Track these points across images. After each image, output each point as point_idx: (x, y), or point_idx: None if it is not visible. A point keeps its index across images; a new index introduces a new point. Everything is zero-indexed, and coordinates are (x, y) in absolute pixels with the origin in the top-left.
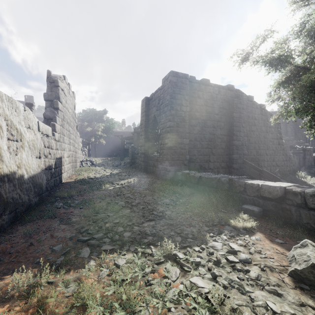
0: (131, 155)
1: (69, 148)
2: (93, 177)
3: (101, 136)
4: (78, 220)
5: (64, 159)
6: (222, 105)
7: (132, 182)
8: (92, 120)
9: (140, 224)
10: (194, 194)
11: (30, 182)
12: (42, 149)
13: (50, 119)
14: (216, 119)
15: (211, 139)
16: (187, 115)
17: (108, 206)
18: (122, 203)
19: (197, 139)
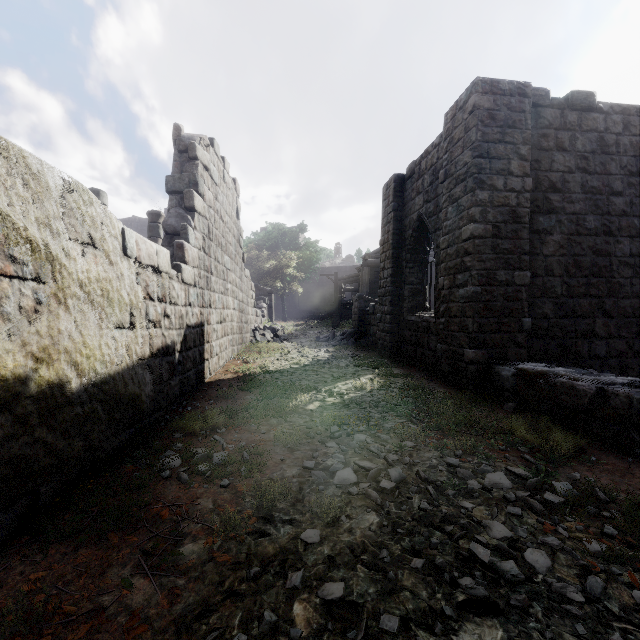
0: (357, 316)
1: (223, 303)
2: (273, 369)
3: (294, 278)
4: (202, 556)
5: (210, 328)
6: (635, 165)
7: (367, 390)
8: (278, 246)
9: (435, 634)
10: (587, 453)
11: (95, 399)
12: (139, 305)
13: (176, 234)
14: (615, 208)
15: (599, 269)
16: (526, 202)
17: (304, 484)
18: (347, 473)
19: (554, 269)
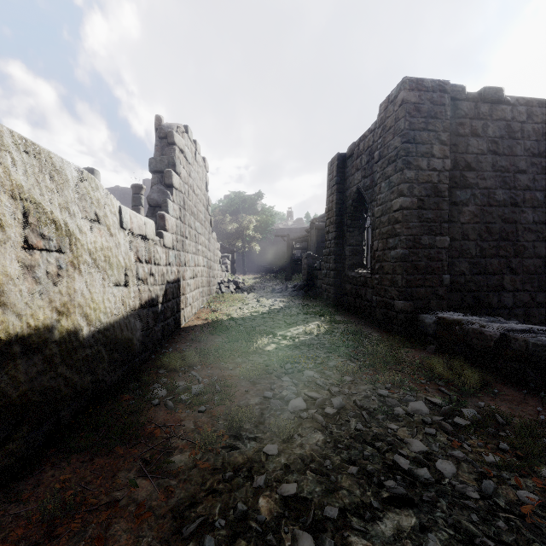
0: (306, 271)
1: (195, 262)
2: (236, 316)
3: (252, 238)
4: (188, 464)
5: (185, 283)
6: (537, 148)
7: (314, 334)
8: (239, 211)
9: (365, 520)
10: (491, 386)
11: (99, 342)
12: (132, 267)
13: (158, 206)
14: (520, 184)
15: (507, 234)
16: (446, 180)
17: (265, 410)
18: (298, 401)
19: (469, 234)
